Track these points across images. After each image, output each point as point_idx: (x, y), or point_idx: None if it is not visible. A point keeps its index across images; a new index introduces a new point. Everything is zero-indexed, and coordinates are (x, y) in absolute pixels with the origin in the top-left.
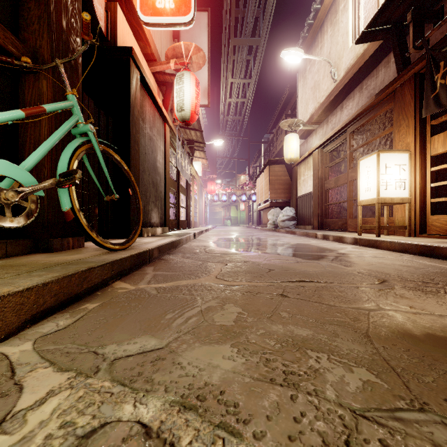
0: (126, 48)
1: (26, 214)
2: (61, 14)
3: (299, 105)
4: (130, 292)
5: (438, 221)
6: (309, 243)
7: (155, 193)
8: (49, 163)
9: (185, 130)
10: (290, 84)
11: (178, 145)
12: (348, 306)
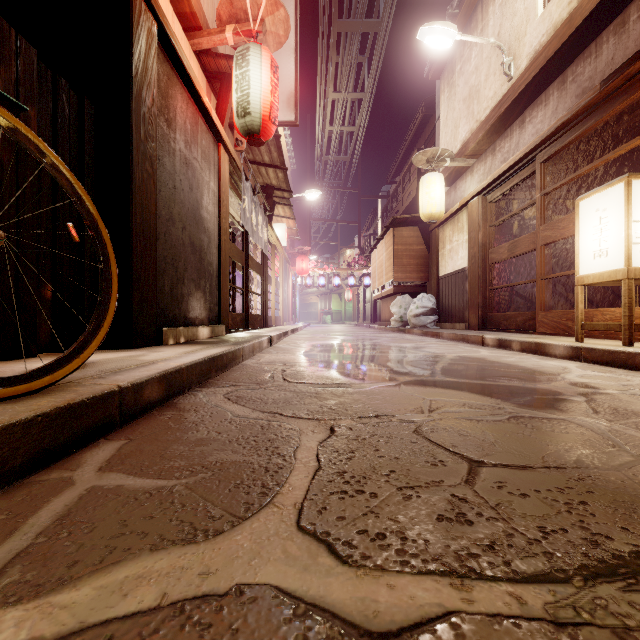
0: None
1: None
2: None
3: (443, 131)
4: None
5: None
6: (480, 356)
7: (197, 264)
8: None
9: (259, 168)
10: (424, 101)
11: (244, 187)
12: None
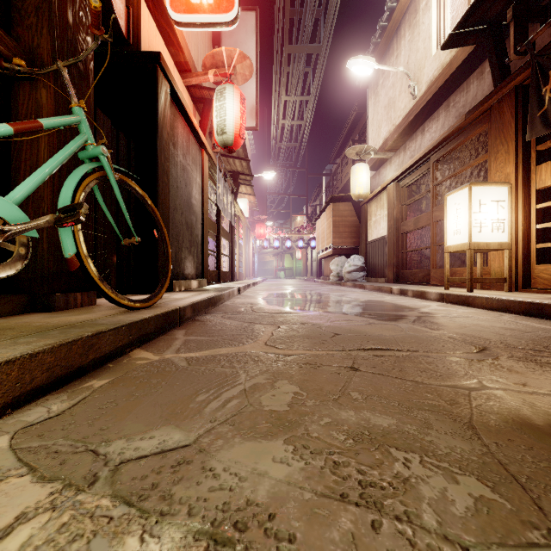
0: (152, 53)
1: (12, 261)
2: (65, 4)
3: (370, 129)
4: (152, 364)
5: (546, 271)
6: (382, 299)
7: (189, 236)
8: (50, 196)
9: (228, 159)
10: (358, 102)
11: (219, 177)
12: (441, 383)
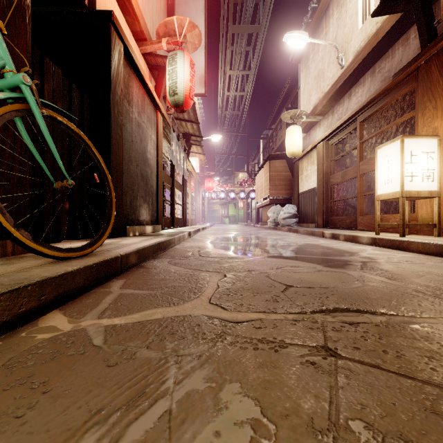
0: (105, 12)
1: None
2: None
3: (301, 97)
4: (55, 340)
5: None
6: (318, 243)
7: (145, 187)
8: None
9: (181, 122)
10: (290, 76)
11: (172, 136)
12: None
